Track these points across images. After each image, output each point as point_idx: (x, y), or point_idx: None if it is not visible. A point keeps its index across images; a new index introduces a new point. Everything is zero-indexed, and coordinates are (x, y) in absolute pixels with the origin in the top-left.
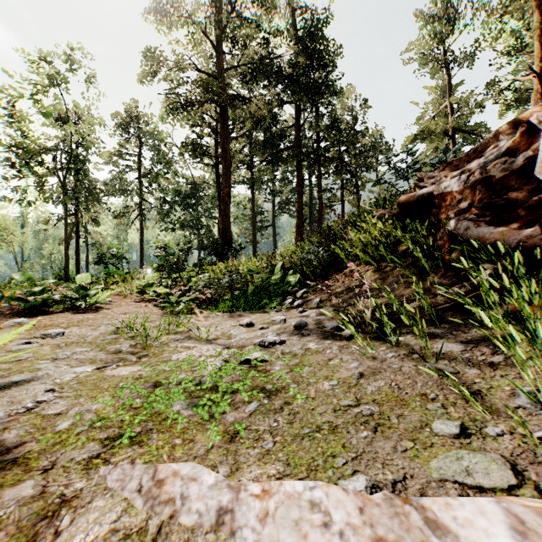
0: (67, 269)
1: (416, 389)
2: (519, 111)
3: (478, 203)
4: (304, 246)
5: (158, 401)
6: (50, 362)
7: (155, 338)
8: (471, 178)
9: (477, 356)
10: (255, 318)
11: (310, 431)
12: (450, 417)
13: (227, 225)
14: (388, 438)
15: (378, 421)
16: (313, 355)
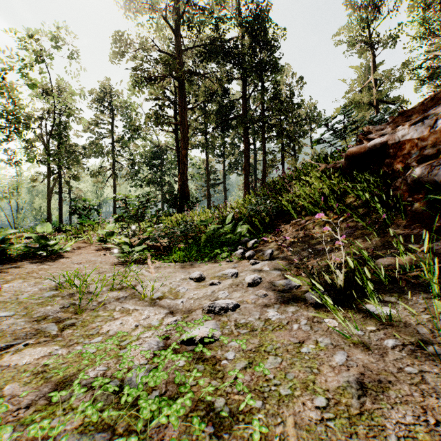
0: (49, 219)
1: None
2: (433, 84)
3: None
4: (251, 198)
5: None
6: None
7: (90, 299)
8: (440, 121)
9: None
10: (206, 269)
11: None
12: None
13: (185, 182)
14: None
15: None
16: (276, 331)
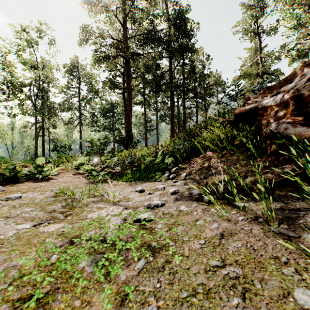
0: (36, 154)
1: (268, 251)
2: (300, 61)
3: (292, 112)
4: (175, 140)
5: (66, 262)
6: (3, 220)
7: (78, 201)
8: (285, 96)
9: (309, 223)
10: (145, 185)
11: (187, 295)
12: (308, 286)
13: (130, 128)
14: (257, 307)
15: (244, 285)
16: (184, 215)
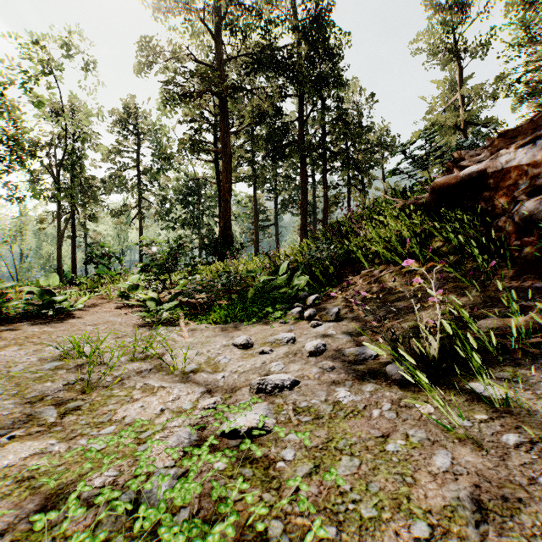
0: (59, 269)
1: None
2: (535, 103)
3: None
4: (310, 243)
5: None
6: None
7: (102, 373)
8: None
9: None
10: (254, 332)
11: None
12: None
13: (227, 223)
14: None
15: None
16: (350, 419)
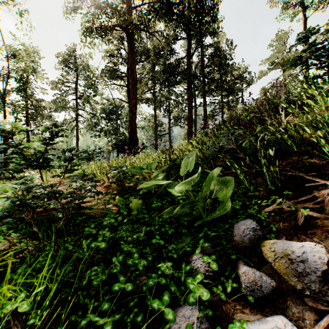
0: (6, 164)
1: None
2: None
3: None
4: (203, 139)
5: None
6: None
7: None
8: None
9: None
10: None
11: None
12: None
13: (133, 129)
14: None
15: None
16: None
